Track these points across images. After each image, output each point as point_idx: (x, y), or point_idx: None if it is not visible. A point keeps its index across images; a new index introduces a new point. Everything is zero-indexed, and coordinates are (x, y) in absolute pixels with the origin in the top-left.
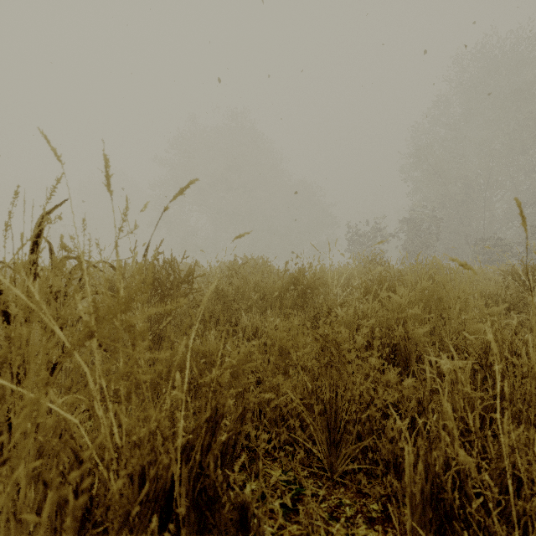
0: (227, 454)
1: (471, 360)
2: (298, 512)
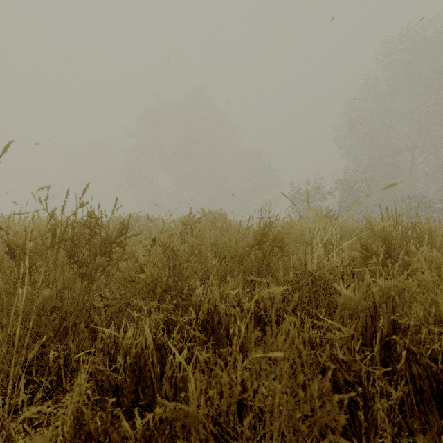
0: None
1: None
2: None
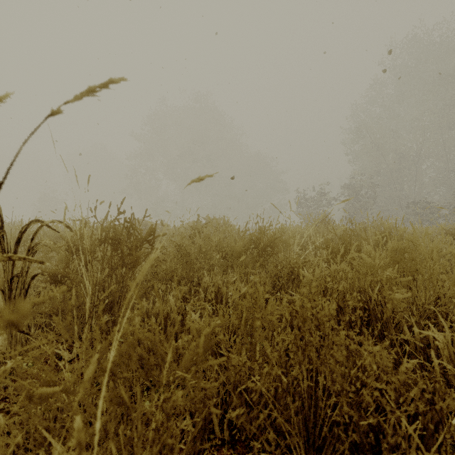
0: None
1: None
2: None
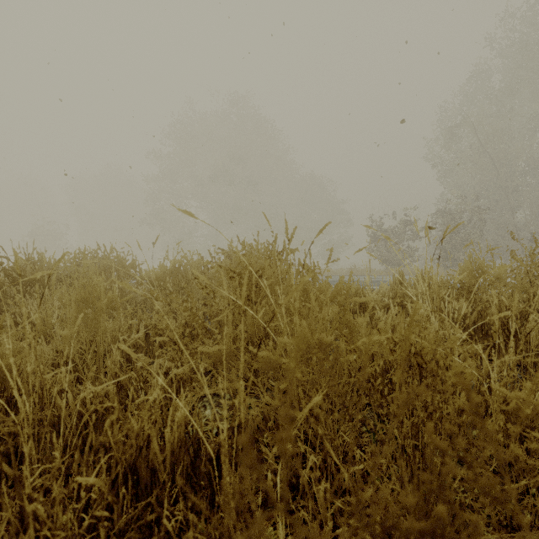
0: None
1: None
2: None
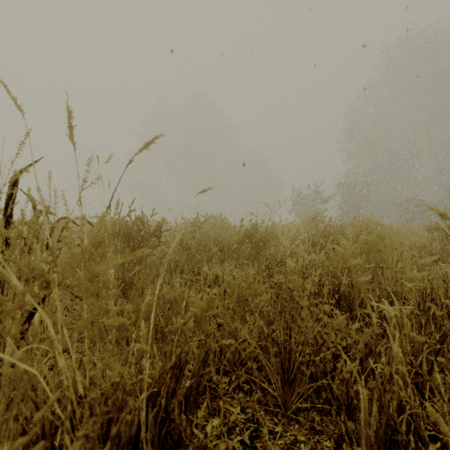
0: (190, 394)
1: (410, 306)
2: (257, 449)
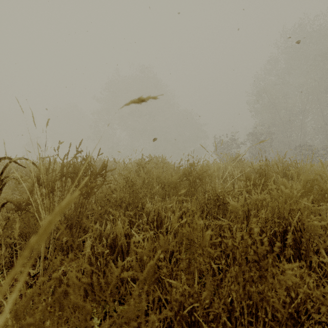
0: None
1: None
2: None
